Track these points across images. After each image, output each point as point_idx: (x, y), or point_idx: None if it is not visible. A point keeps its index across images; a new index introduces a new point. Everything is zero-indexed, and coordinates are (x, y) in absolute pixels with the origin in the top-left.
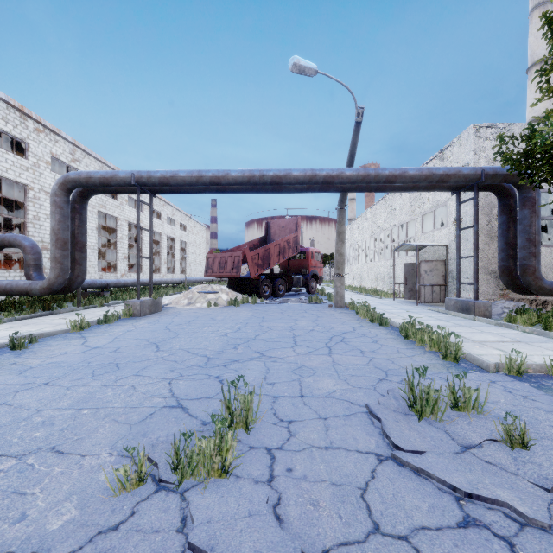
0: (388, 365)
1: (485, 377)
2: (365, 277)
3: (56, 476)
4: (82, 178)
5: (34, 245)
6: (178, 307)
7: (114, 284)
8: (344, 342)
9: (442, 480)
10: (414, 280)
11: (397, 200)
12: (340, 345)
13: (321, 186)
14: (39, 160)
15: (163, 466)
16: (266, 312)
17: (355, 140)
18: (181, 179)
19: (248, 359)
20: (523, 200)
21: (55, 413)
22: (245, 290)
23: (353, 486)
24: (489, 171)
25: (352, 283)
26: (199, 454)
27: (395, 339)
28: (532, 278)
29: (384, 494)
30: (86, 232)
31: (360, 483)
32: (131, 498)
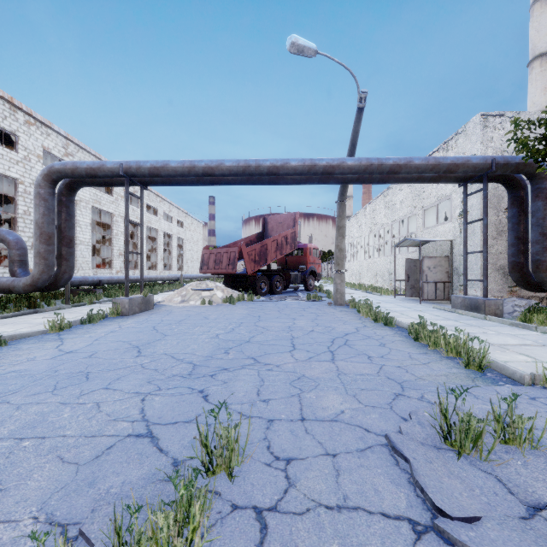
0: (402, 376)
1: (520, 391)
2: (363, 274)
3: None
4: (67, 168)
5: (19, 240)
6: (171, 304)
7: (107, 281)
8: (348, 345)
9: None
10: (416, 277)
11: (398, 195)
12: (343, 349)
13: (321, 177)
14: (30, 153)
15: None
16: (262, 310)
17: (357, 128)
18: (172, 169)
19: (239, 367)
20: (536, 192)
21: None
22: (242, 287)
23: None
24: (500, 160)
25: (350, 280)
26: (150, 537)
27: (404, 341)
28: (546, 275)
29: None
30: (74, 226)
31: None
32: None
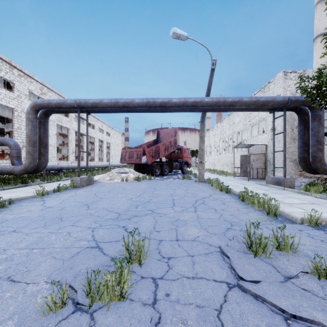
0: (232, 219)
1: (294, 227)
2: (216, 164)
3: (6, 299)
4: (45, 103)
5: (16, 144)
6: (103, 181)
7: (66, 168)
8: (204, 204)
9: (274, 304)
10: (246, 165)
11: (236, 117)
12: (201, 205)
13: (190, 108)
14: (21, 93)
15: (80, 292)
16: (157, 185)
17: (211, 80)
18: (104, 104)
19: (144, 215)
20: (313, 116)
21: (15, 252)
22: (145, 171)
23: (212, 308)
24: (293, 99)
25: (208, 167)
26: (104, 285)
27: (236, 201)
28: (319, 164)
29: (233, 315)
30: (48, 136)
31: (216, 305)
32: (55, 317)
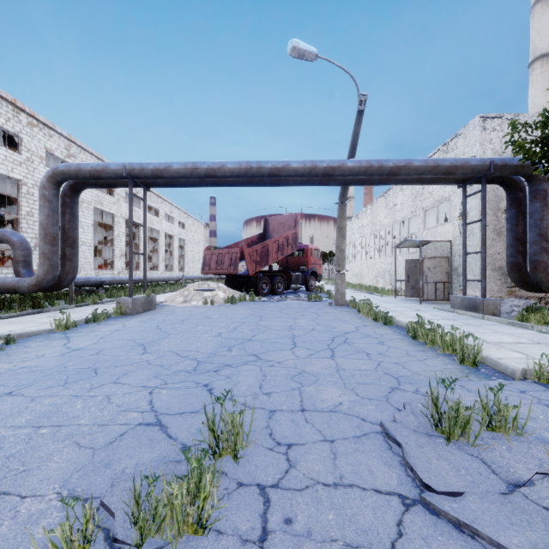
0: (399, 371)
1: (511, 385)
2: (364, 275)
3: None
4: (72, 170)
5: (24, 241)
6: (173, 305)
7: (109, 282)
8: (347, 343)
9: (497, 543)
10: (416, 277)
11: (399, 196)
12: (343, 346)
13: (322, 178)
14: (33, 155)
15: (121, 516)
16: (264, 310)
17: (357, 130)
18: (174, 171)
19: (242, 363)
20: (533, 193)
21: (7, 433)
22: (243, 288)
23: None
24: (498, 162)
25: (351, 281)
26: (166, 504)
27: (402, 339)
28: (544, 275)
29: None
30: (78, 227)
31: (384, 544)
32: None
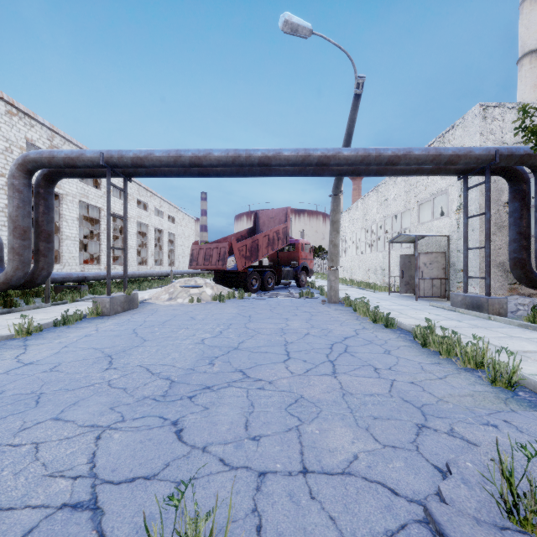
0: (419, 396)
1: None
2: (355, 270)
3: None
4: (44, 158)
5: None
6: (157, 303)
7: (93, 277)
8: (349, 353)
9: None
10: (410, 273)
11: (391, 190)
12: (344, 357)
13: (315, 169)
14: (12, 145)
15: None
16: (253, 309)
17: (353, 116)
18: (156, 159)
19: (225, 385)
20: None
21: None
22: (232, 284)
23: None
24: (504, 151)
25: (341, 276)
26: None
27: (410, 347)
28: None
29: None
30: (53, 219)
31: None
32: None
